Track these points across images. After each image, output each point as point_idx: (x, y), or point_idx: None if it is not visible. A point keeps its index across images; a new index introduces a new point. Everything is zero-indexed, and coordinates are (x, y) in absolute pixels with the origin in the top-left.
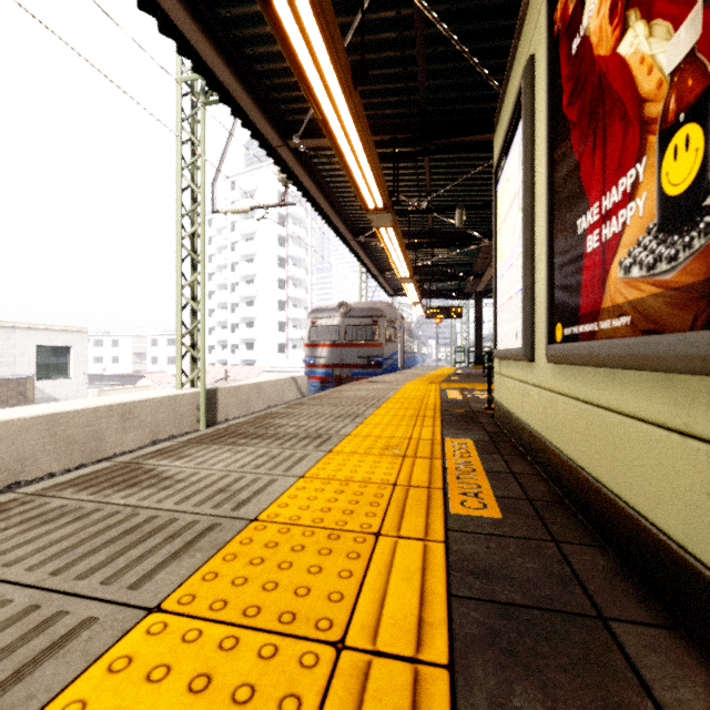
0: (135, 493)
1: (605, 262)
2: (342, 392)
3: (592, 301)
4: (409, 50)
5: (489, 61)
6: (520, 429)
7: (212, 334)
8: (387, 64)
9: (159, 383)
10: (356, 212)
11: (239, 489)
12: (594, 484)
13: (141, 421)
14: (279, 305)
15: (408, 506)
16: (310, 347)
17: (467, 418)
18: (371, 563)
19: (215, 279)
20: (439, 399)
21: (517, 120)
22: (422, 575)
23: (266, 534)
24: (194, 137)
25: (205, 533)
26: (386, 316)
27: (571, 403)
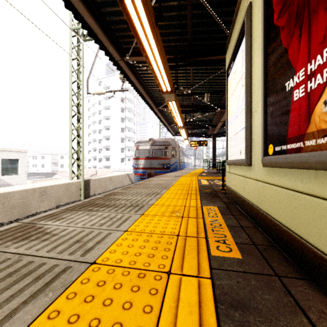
0: (25, 244)
1: (310, 104)
2: (150, 181)
3: (299, 129)
4: (183, 11)
5: (222, 18)
6: (243, 201)
7: (89, 153)
8: (172, 19)
9: (64, 176)
10: (157, 95)
11: (88, 240)
12: (298, 239)
13: (50, 195)
14: (121, 140)
15: (186, 250)
16: (135, 159)
17: (212, 194)
18: (165, 297)
19: (91, 127)
20: (198, 185)
21: (241, 40)
22: (199, 308)
23: (99, 274)
24: (78, 57)
25: (60, 274)
26: (171, 145)
27: (280, 189)
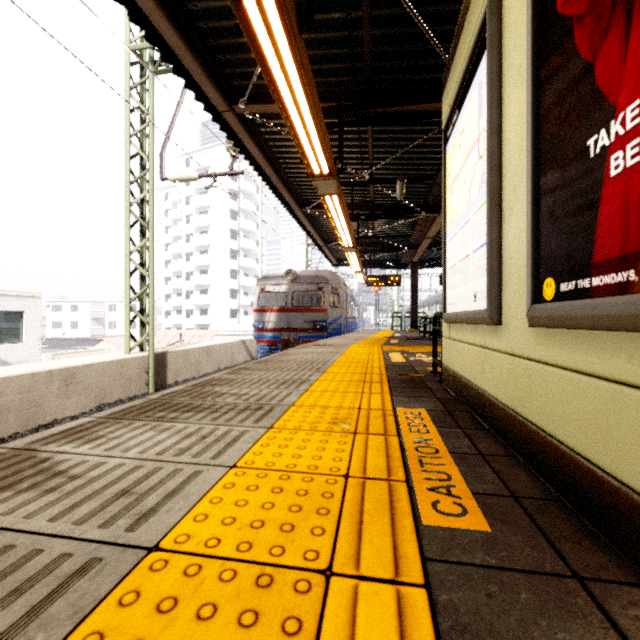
0: (4, 500)
1: None
2: (288, 355)
3: (625, 240)
4: (355, 12)
5: (434, 27)
6: (480, 399)
7: (168, 300)
8: (333, 27)
9: (117, 346)
10: (302, 184)
11: (147, 490)
12: (621, 490)
13: (85, 385)
14: (231, 274)
15: (367, 513)
16: (258, 312)
17: (415, 383)
18: None
19: (171, 249)
20: (384, 363)
21: (476, 62)
22: None
23: (165, 579)
24: (143, 105)
25: (72, 580)
26: (330, 284)
27: (571, 377)
